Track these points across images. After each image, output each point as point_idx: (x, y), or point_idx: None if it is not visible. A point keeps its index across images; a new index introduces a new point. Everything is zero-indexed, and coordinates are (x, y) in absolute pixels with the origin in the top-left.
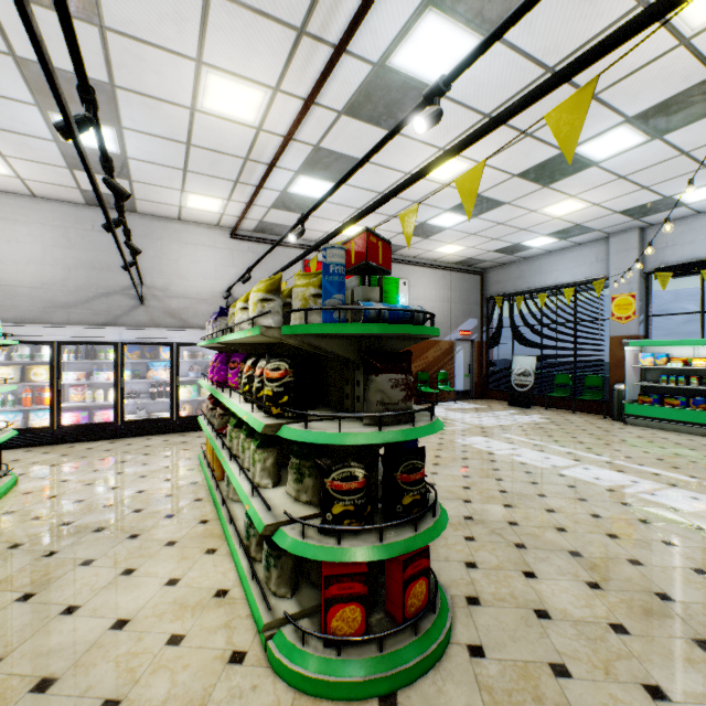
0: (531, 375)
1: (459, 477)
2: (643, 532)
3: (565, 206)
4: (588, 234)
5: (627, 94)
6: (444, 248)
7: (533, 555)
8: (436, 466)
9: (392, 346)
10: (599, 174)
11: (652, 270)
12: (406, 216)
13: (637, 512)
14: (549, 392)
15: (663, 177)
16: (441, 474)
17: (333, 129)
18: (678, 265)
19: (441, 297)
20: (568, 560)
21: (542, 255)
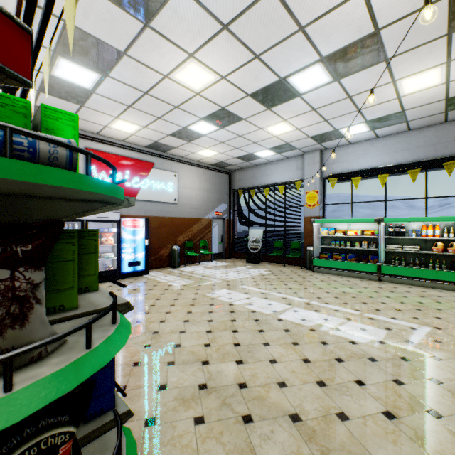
0: (260, 242)
1: (203, 333)
2: (341, 373)
3: (280, 128)
4: (293, 151)
5: (323, 33)
6: (203, 152)
7: (259, 431)
8: (186, 323)
9: (29, 213)
10: (301, 105)
11: (327, 177)
12: (68, 0)
13: (333, 350)
14: (271, 252)
15: (336, 113)
16: (188, 332)
17: (80, 3)
18: (340, 174)
19: (203, 187)
20: (290, 431)
21: (266, 163)
